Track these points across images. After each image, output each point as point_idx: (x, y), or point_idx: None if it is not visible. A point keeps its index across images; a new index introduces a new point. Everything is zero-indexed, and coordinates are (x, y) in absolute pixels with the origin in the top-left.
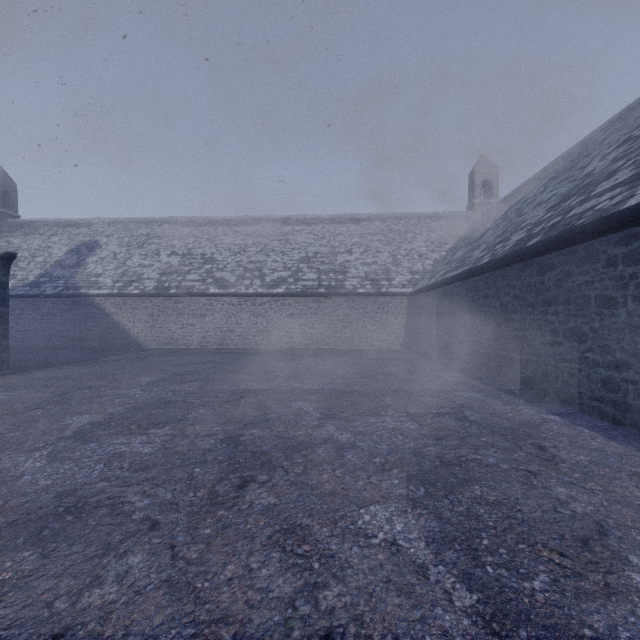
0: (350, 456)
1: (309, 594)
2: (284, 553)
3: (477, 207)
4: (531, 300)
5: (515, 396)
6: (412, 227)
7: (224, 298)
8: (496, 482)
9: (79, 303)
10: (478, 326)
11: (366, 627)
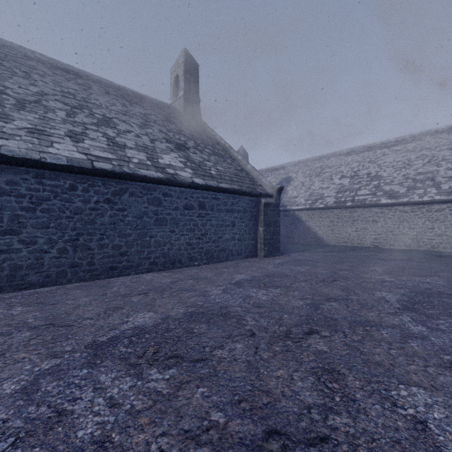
0: None
1: None
2: None
3: None
4: None
5: None
6: None
7: (395, 207)
8: None
9: (286, 215)
10: None
11: None
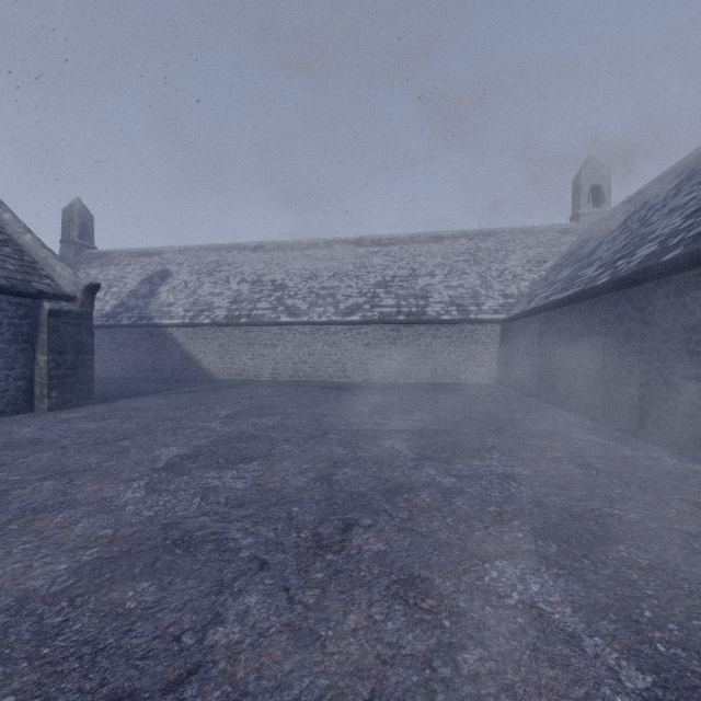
0: (459, 503)
1: (446, 655)
2: (407, 606)
3: (583, 218)
4: (667, 326)
5: (647, 441)
6: (504, 244)
7: (296, 327)
8: (645, 543)
9: (152, 333)
10: (593, 357)
11: (520, 700)
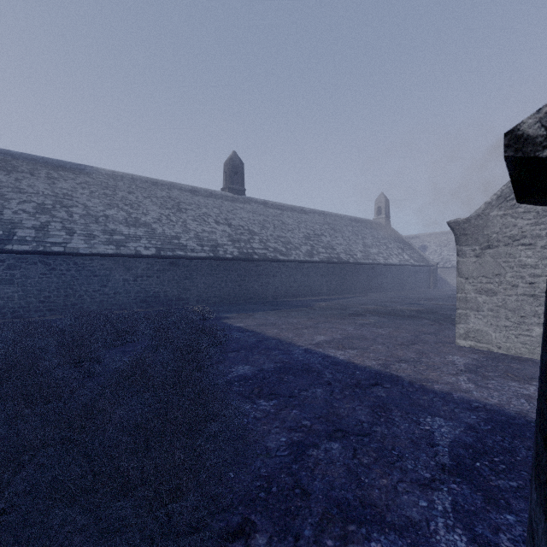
0: None
1: None
2: None
3: None
4: None
5: None
6: None
7: None
8: None
9: None
10: None
11: None
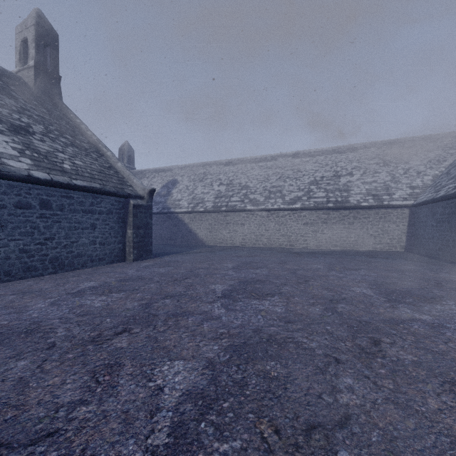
0: (449, 334)
1: None
2: None
3: None
4: None
5: None
6: (407, 149)
7: (257, 212)
8: None
9: (170, 217)
10: None
11: None
